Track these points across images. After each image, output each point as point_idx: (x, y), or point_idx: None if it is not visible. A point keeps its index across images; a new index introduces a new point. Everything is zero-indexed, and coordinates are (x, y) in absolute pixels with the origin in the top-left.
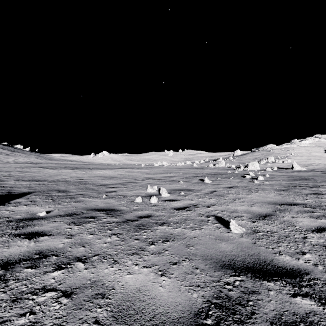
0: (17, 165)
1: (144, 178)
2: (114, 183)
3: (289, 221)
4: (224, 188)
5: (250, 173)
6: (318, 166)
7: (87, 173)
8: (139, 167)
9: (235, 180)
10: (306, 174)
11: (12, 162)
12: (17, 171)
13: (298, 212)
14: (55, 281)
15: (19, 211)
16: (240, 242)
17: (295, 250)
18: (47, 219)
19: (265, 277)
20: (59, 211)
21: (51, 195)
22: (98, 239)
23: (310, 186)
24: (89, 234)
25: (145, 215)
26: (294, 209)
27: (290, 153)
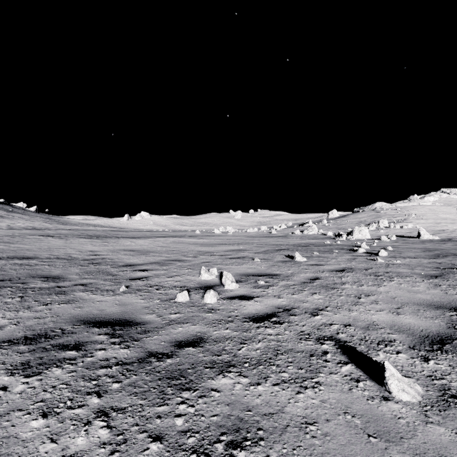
0: (8, 232)
1: (198, 253)
2: (148, 262)
3: None
4: (331, 271)
5: (362, 244)
6: (455, 234)
7: (110, 245)
8: (192, 235)
9: (343, 257)
10: (447, 247)
11: (5, 227)
12: None
13: None
14: None
15: None
16: (437, 445)
17: None
18: None
19: None
20: (18, 327)
21: (26, 287)
22: (50, 440)
23: None
24: (38, 412)
25: (190, 337)
26: None
27: (409, 215)
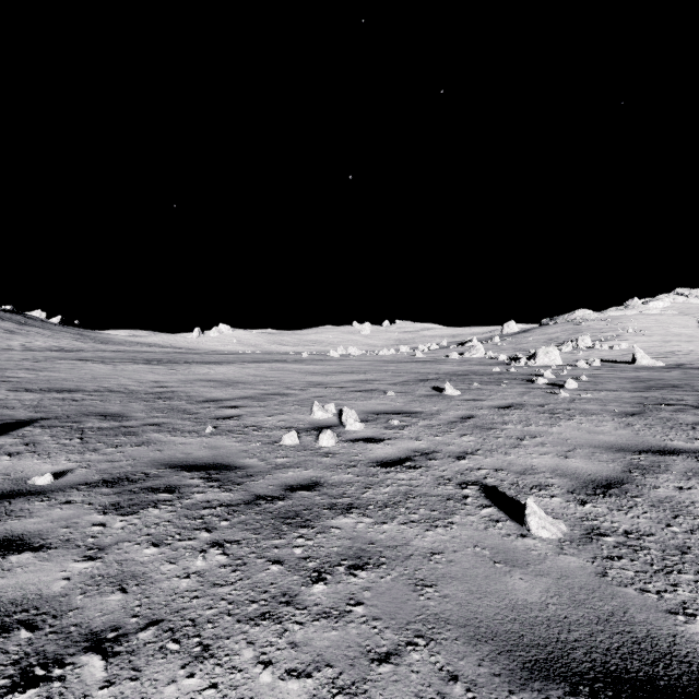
0: (26, 354)
1: (307, 384)
2: (238, 397)
3: (673, 500)
4: (491, 408)
5: (544, 373)
6: (689, 357)
7: (180, 374)
8: (297, 360)
9: (514, 389)
10: (670, 376)
11: (18, 347)
12: (20, 369)
13: (689, 475)
14: None
15: None
16: (563, 569)
17: None
18: (51, 496)
19: None
20: (90, 470)
21: (82, 427)
22: (169, 563)
23: (692, 405)
24: (148, 543)
25: (304, 481)
26: (676, 464)
27: (624, 329)
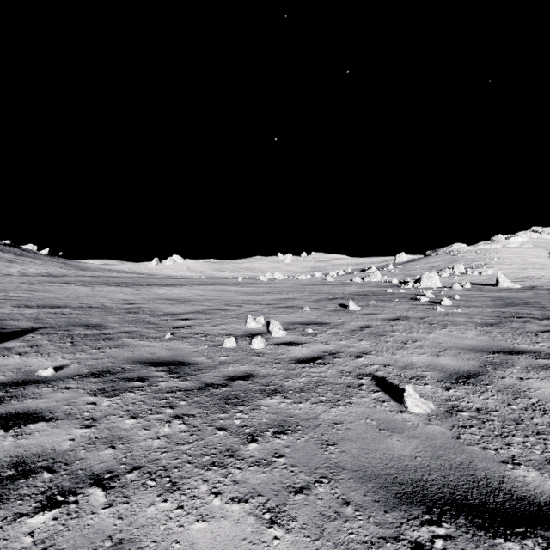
0: (23, 279)
1: (242, 302)
2: (189, 311)
3: (514, 387)
4: (384, 320)
5: (426, 293)
6: (541, 281)
7: (143, 294)
8: (234, 283)
9: (402, 306)
10: (524, 296)
11: (16, 273)
12: (20, 290)
13: (529, 369)
14: (32, 541)
15: (4, 367)
16: (429, 434)
17: (543, 455)
18: (53, 384)
19: (496, 526)
20: (81, 365)
21: (71, 334)
22: (145, 429)
23: (537, 317)
24: (128, 416)
25: (241, 373)
26: (519, 361)
27: (490, 259)
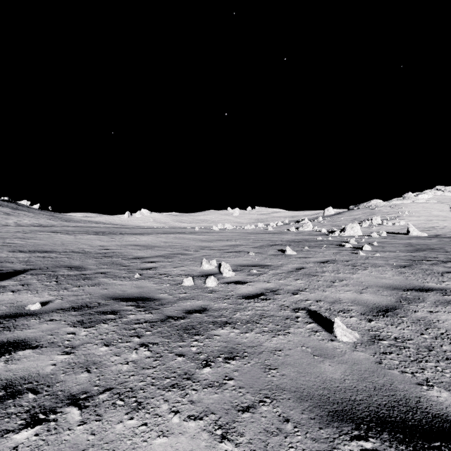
0: (18, 228)
1: (199, 248)
2: (154, 255)
3: (426, 319)
4: (315, 263)
5: (350, 240)
6: (444, 230)
7: (117, 241)
8: (192, 232)
9: (330, 251)
10: (430, 242)
11: (13, 224)
12: (15, 238)
13: (437, 303)
14: None
15: None
16: (355, 360)
17: None
18: (40, 316)
19: (415, 441)
20: (64, 301)
21: (56, 274)
22: (116, 355)
23: (442, 260)
24: (102, 344)
25: (197, 308)
26: (429, 297)
27: (402, 212)
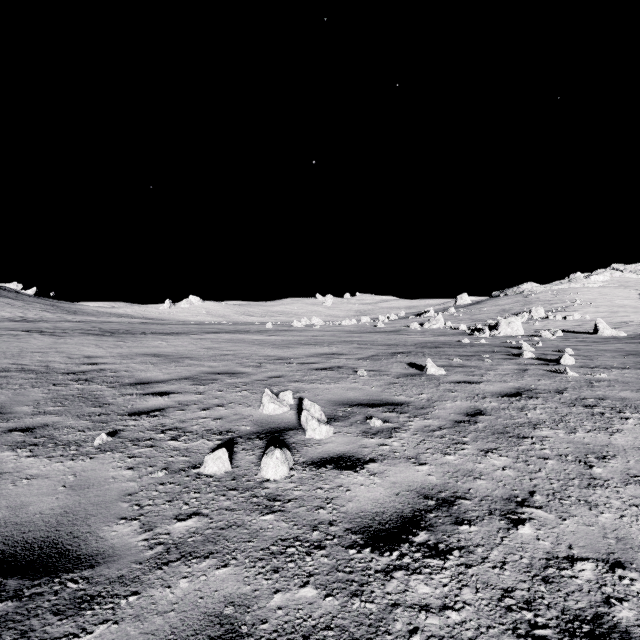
0: None
1: (265, 359)
2: (177, 377)
3: None
4: (498, 397)
5: (523, 345)
6: None
7: (126, 346)
8: (261, 330)
9: (504, 366)
10: None
11: None
12: None
13: None
14: None
15: None
16: None
17: None
18: None
19: None
20: None
21: None
22: None
23: None
24: None
25: (201, 630)
26: None
27: (571, 300)
